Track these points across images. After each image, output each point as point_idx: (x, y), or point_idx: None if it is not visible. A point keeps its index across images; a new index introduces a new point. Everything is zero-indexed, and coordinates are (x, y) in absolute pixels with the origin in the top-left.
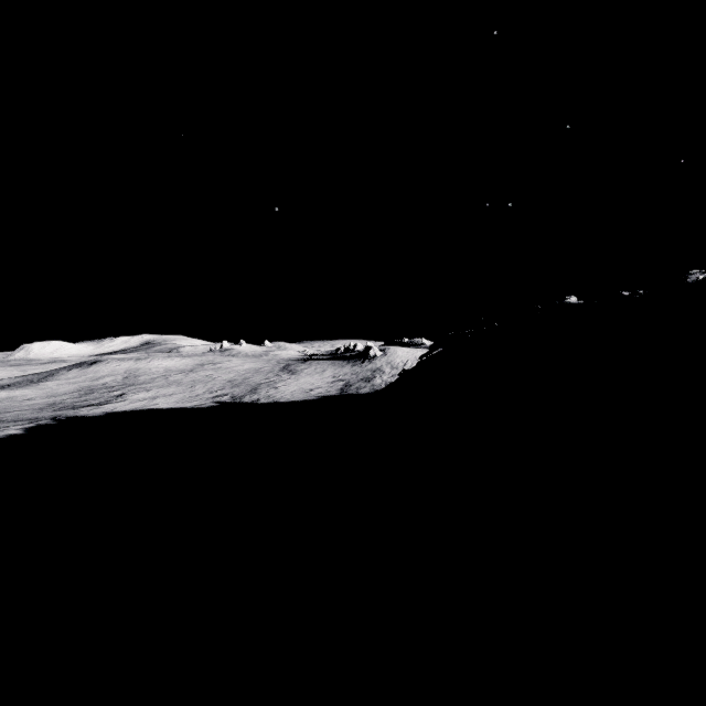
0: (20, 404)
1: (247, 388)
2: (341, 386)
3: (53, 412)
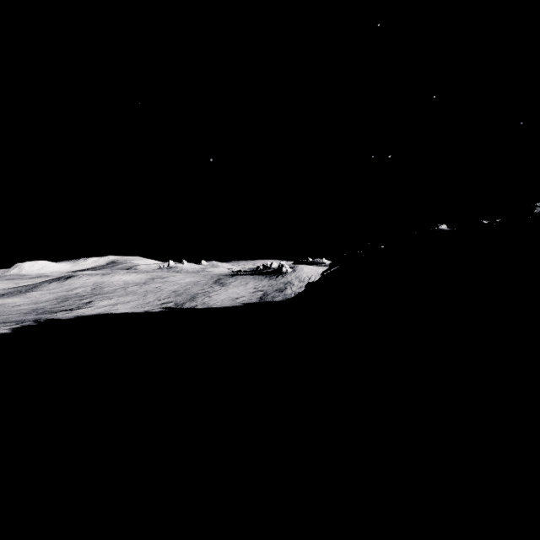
0: (10, 309)
1: (187, 297)
2: (260, 295)
3: (35, 315)
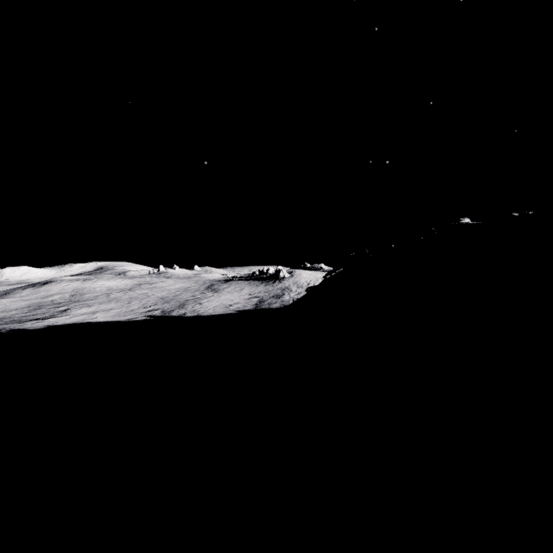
0: None
1: (176, 304)
2: (256, 302)
3: None
